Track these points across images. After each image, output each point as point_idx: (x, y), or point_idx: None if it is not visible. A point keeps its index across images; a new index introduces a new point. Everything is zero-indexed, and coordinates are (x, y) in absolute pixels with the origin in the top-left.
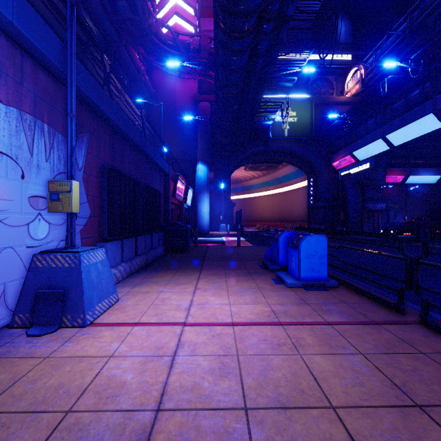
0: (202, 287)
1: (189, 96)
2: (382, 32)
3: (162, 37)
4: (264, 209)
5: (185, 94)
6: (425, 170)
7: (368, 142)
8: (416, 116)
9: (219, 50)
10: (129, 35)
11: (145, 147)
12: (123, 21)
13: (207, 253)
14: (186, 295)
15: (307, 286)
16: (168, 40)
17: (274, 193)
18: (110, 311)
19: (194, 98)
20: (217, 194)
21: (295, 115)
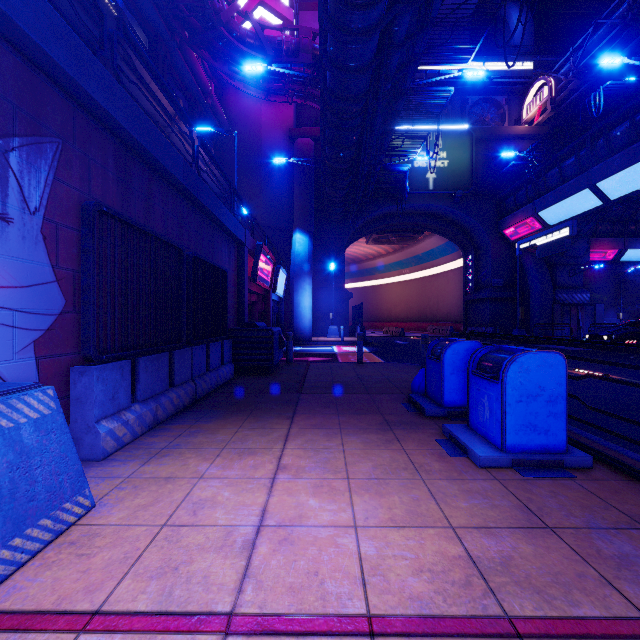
0: (291, 464)
1: (281, 129)
2: (580, 29)
3: (237, 32)
4: (395, 302)
5: (275, 126)
6: None
7: (565, 195)
8: None
9: (328, 35)
10: (185, 28)
11: (197, 189)
12: (175, 3)
13: (307, 376)
14: (253, 489)
15: (523, 464)
16: (247, 36)
17: (411, 279)
18: (50, 553)
19: (289, 133)
20: (324, 280)
21: (446, 156)
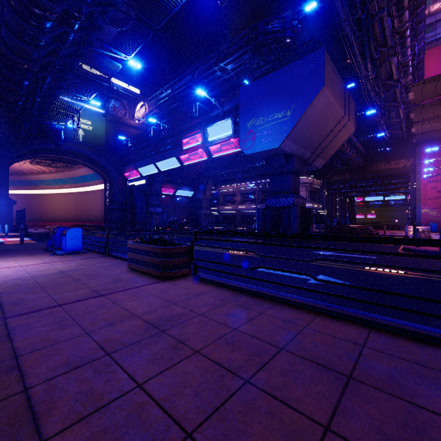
0: None
1: None
2: (165, 80)
3: None
4: (58, 208)
5: None
6: (186, 187)
7: (146, 164)
8: (169, 156)
9: None
10: None
11: None
12: None
13: None
14: None
15: (70, 253)
16: None
17: (71, 192)
18: None
19: None
20: None
21: (91, 124)
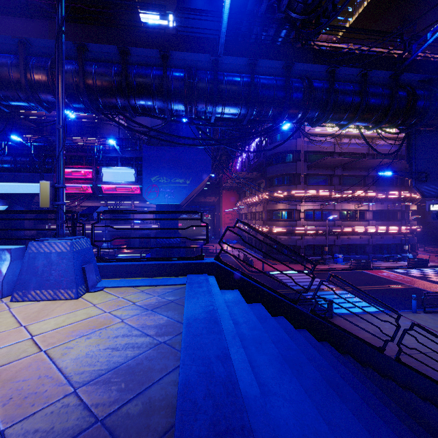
0: None
1: None
2: None
3: None
4: None
5: None
6: None
7: None
8: (27, 180)
9: None
10: None
11: None
12: None
13: None
14: None
15: None
16: None
17: None
18: None
19: None
20: None
21: None
